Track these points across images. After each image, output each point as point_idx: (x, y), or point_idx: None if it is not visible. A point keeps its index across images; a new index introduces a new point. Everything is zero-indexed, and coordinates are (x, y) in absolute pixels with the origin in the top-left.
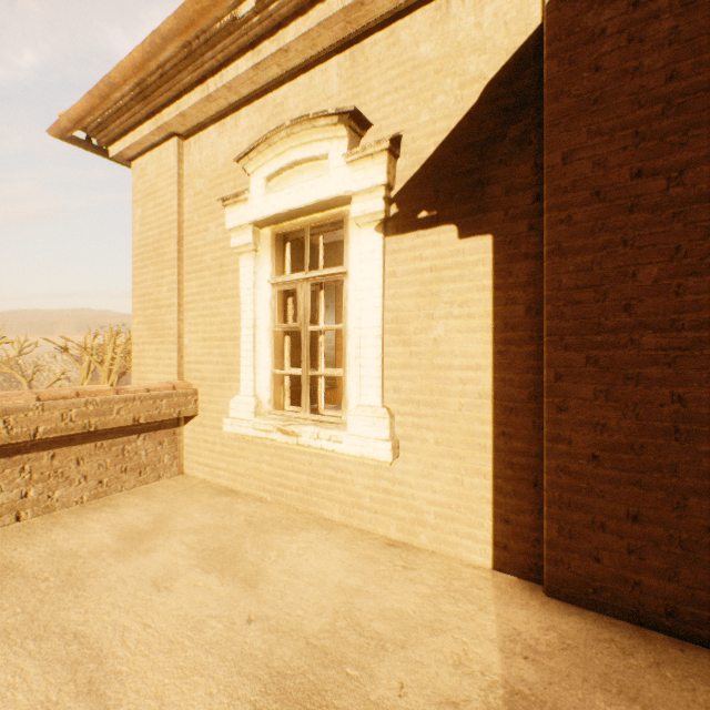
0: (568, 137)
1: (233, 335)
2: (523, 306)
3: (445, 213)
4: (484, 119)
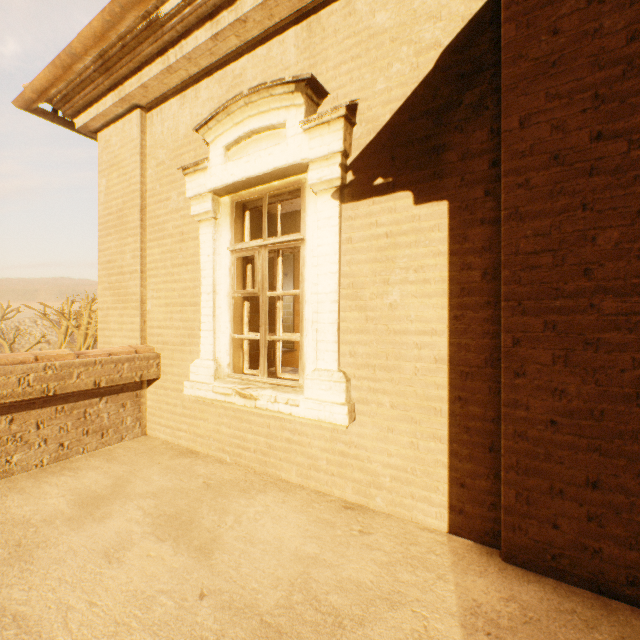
0: (526, 100)
1: (194, 301)
2: (479, 271)
3: (401, 180)
4: (439, 85)
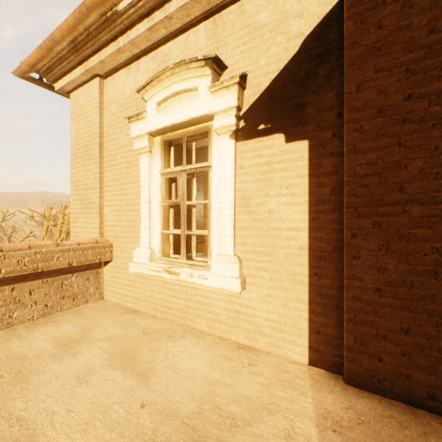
0: (360, 73)
1: (136, 208)
2: (329, 188)
3: (276, 126)
4: (302, 62)
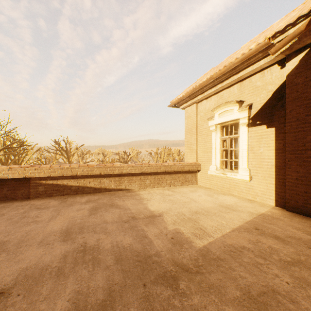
0: (290, 106)
1: (210, 151)
2: (282, 144)
3: (263, 122)
4: (272, 100)
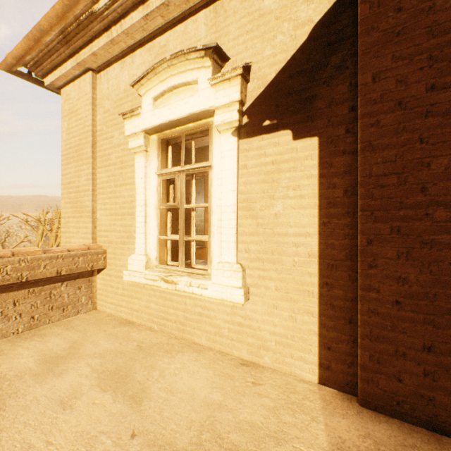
0: (377, 61)
1: (131, 211)
2: (341, 189)
3: (283, 121)
4: (312, 51)
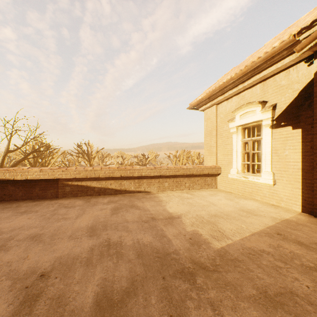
0: None
1: (230, 153)
2: (309, 146)
3: (288, 123)
4: (299, 100)
